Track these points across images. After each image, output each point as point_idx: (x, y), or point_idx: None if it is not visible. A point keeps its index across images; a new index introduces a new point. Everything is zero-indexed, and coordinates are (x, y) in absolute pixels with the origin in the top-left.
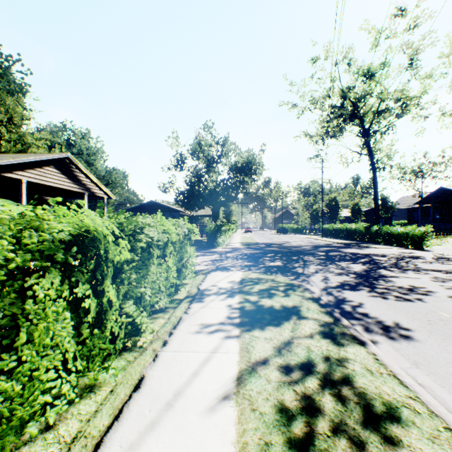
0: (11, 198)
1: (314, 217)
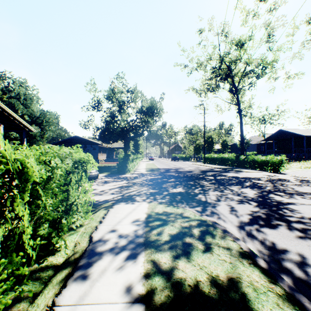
0: None
1: (197, 149)
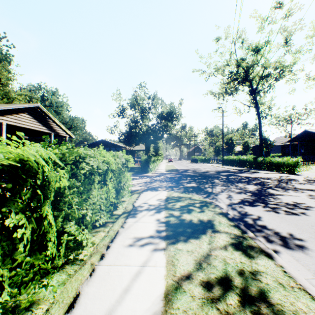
0: None
1: (217, 151)
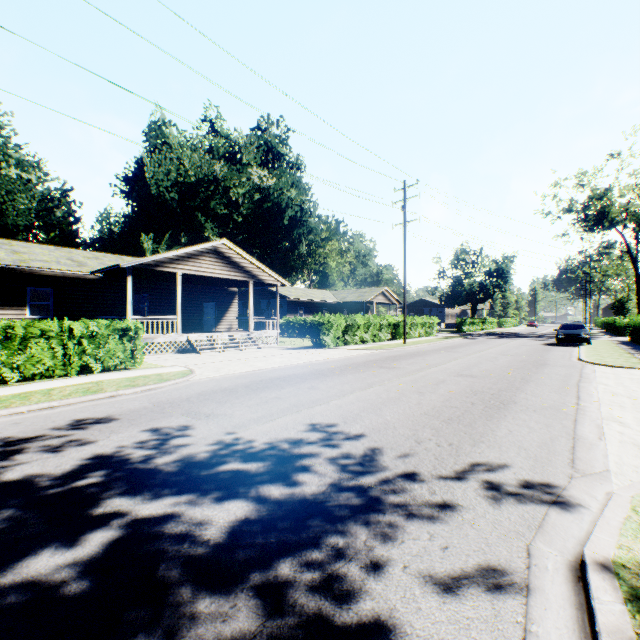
0: (359, 307)
1: (617, 309)
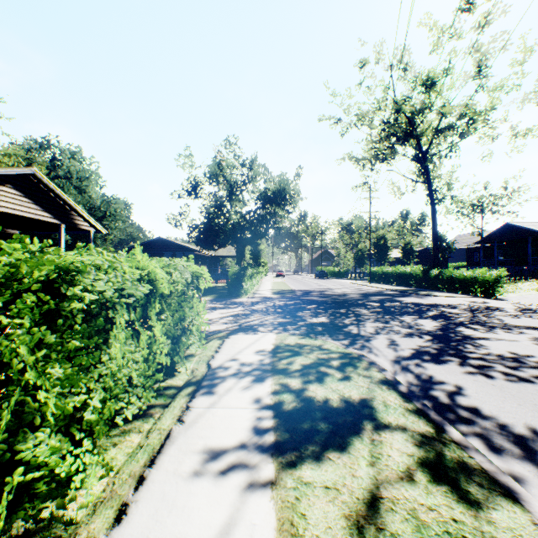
0: None
1: (359, 259)
